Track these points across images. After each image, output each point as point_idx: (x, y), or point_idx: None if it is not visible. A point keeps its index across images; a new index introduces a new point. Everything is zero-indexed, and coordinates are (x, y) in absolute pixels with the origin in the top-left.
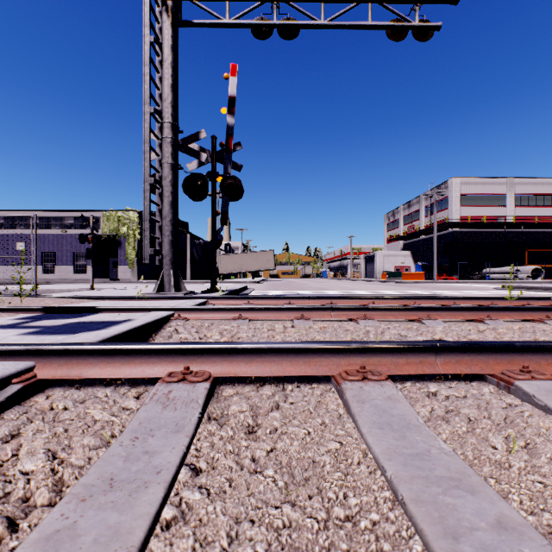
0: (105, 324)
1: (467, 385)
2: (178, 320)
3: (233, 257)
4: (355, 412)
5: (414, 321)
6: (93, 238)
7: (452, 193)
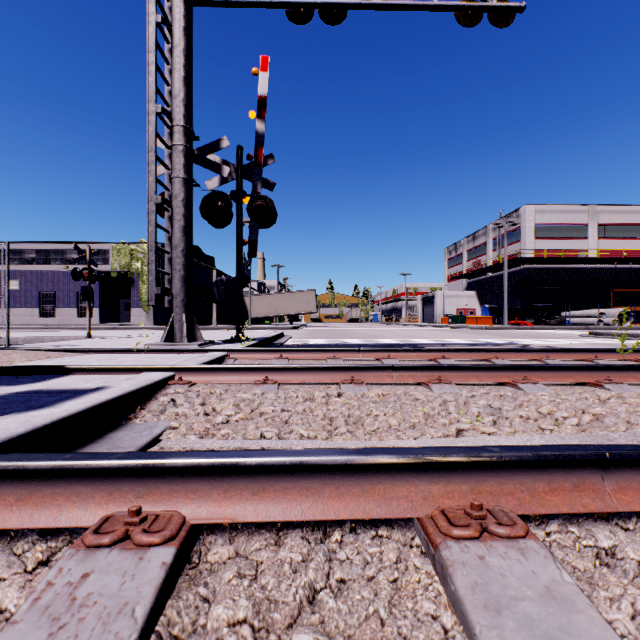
0: (62, 396)
1: None
2: (179, 385)
3: (267, 298)
4: None
5: (505, 384)
6: (90, 274)
7: (525, 223)
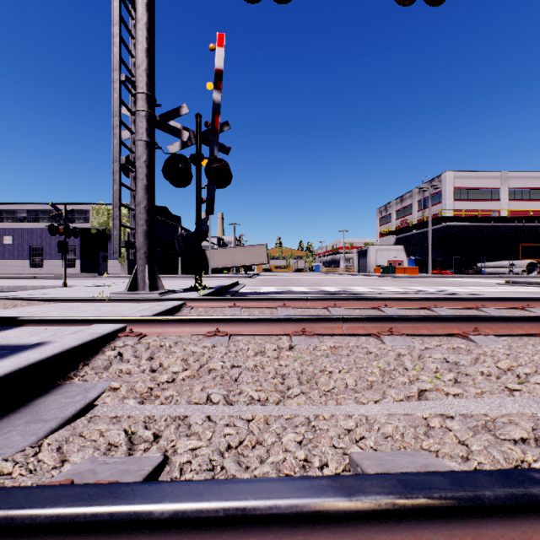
0: None
1: None
2: (129, 337)
3: (225, 251)
4: None
5: (455, 335)
6: (65, 229)
7: (446, 187)
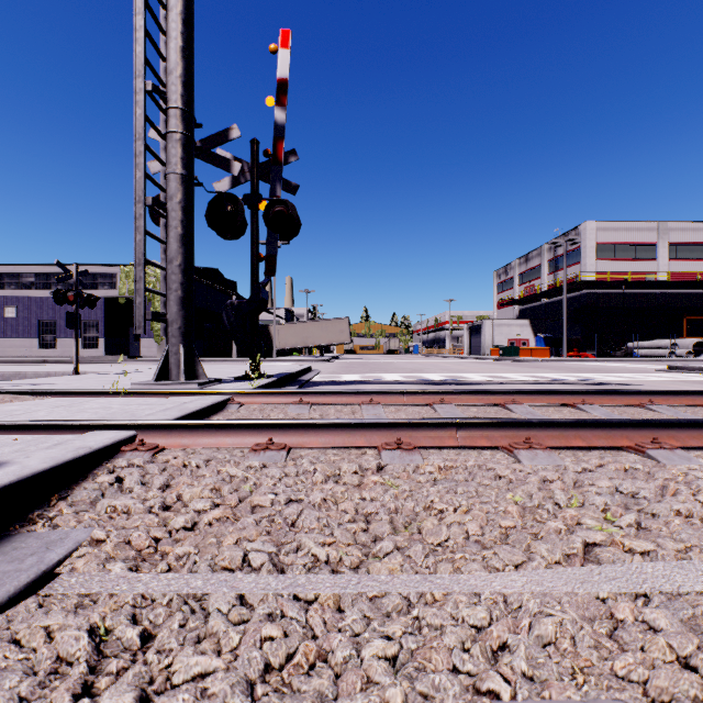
0: None
1: None
2: (138, 452)
3: (295, 327)
4: None
5: (623, 449)
6: (76, 297)
7: (585, 242)
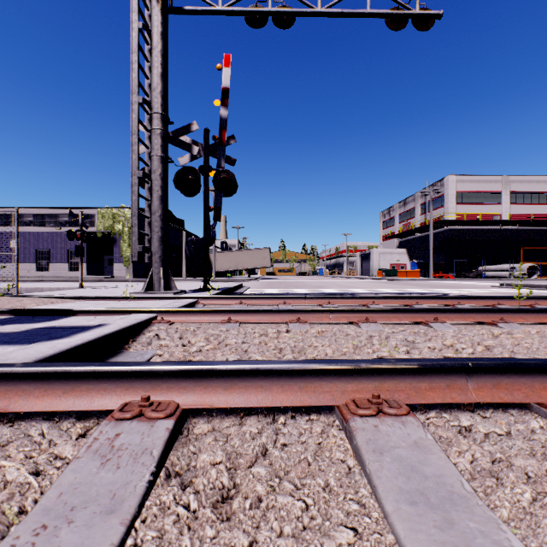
0: (73, 330)
1: (508, 416)
2: (161, 323)
3: (229, 255)
4: (372, 471)
5: (420, 324)
6: (82, 235)
7: (448, 191)
